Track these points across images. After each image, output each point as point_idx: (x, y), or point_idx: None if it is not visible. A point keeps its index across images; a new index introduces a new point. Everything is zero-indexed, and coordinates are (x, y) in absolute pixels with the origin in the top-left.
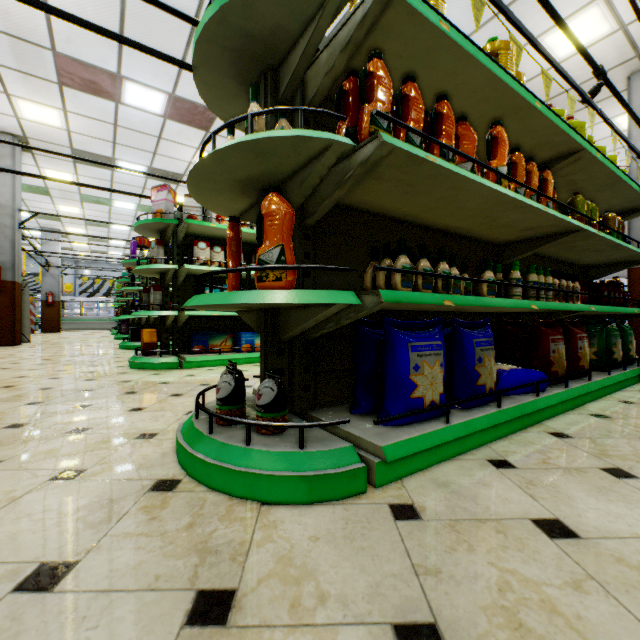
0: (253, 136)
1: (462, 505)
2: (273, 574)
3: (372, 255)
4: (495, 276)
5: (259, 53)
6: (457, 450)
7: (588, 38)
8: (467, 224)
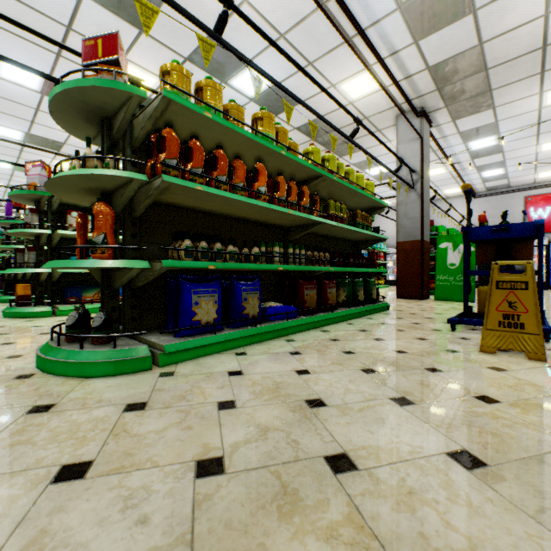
0: (84, 171)
1: (200, 370)
2: (79, 398)
3: (174, 237)
4: (267, 249)
5: (96, 111)
6: (221, 349)
7: (367, 90)
8: (253, 217)
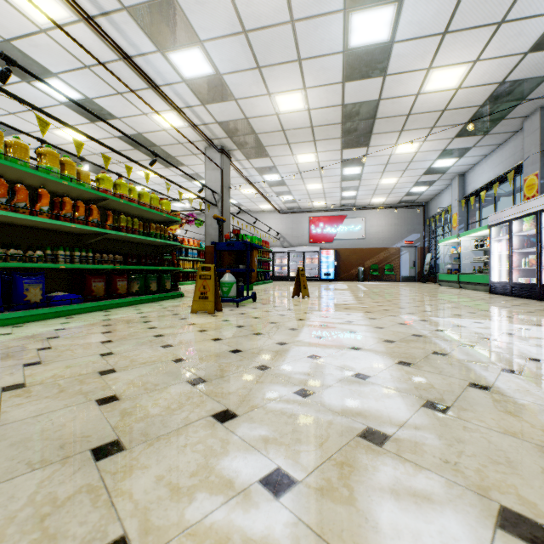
0: None
1: None
2: None
3: None
4: (54, 252)
5: None
6: None
7: (176, 124)
8: (41, 226)
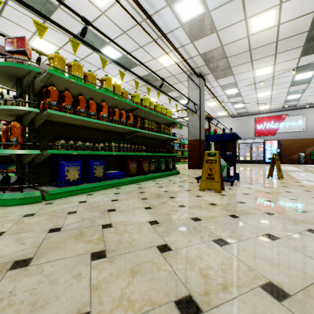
0: (5, 107)
1: (66, 201)
2: (1, 213)
3: (56, 139)
4: (109, 144)
5: (13, 75)
6: (80, 193)
7: (172, 62)
8: (102, 128)
